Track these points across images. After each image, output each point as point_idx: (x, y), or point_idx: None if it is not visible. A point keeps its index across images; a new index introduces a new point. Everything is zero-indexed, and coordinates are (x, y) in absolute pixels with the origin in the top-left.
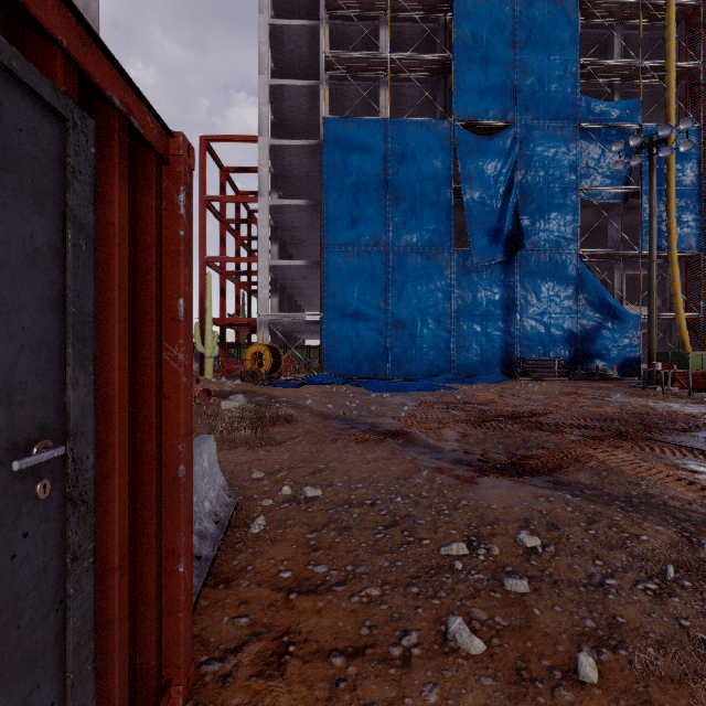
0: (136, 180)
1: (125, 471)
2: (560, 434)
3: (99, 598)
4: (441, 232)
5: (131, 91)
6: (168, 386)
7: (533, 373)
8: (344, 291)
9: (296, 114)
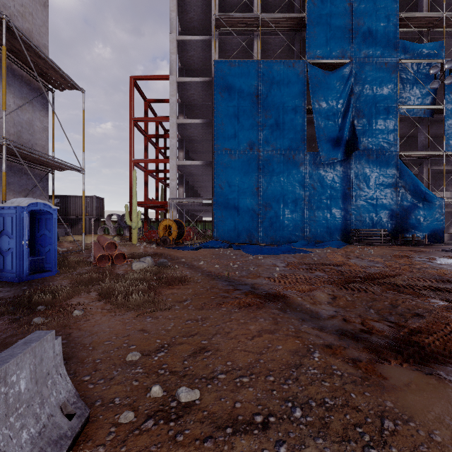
0: None
1: None
2: (424, 298)
3: None
4: (298, 139)
5: None
6: None
7: (365, 240)
8: (229, 182)
9: (195, 61)
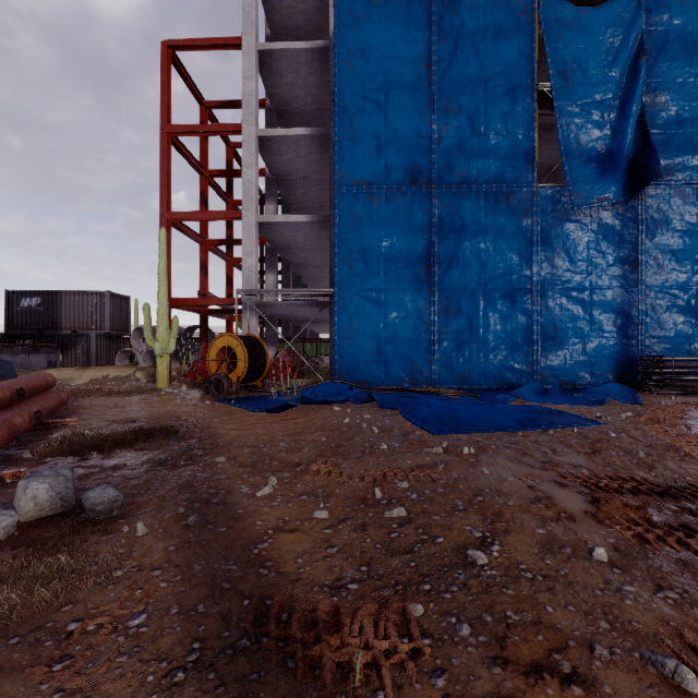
0: None
1: None
2: None
3: None
4: (518, 159)
5: None
6: None
7: (676, 382)
8: (365, 254)
9: (299, 21)
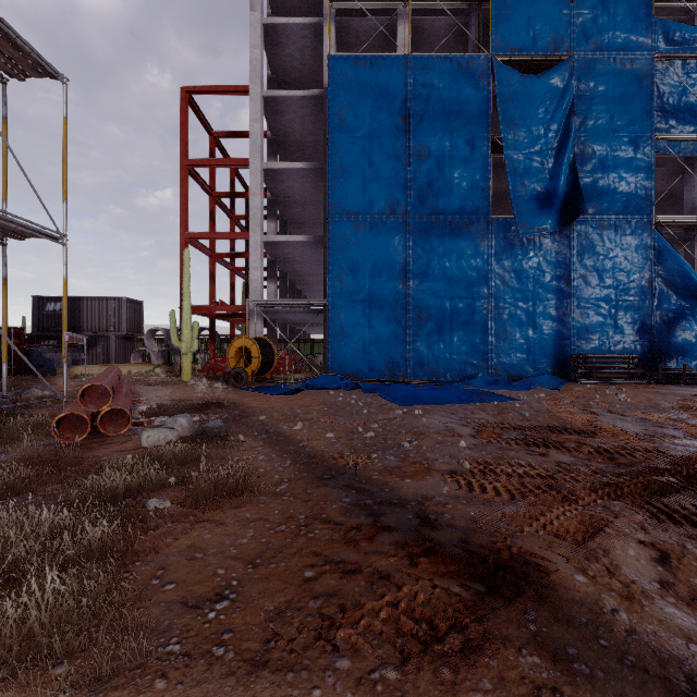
0: None
1: None
2: None
3: None
4: (476, 195)
5: None
6: None
7: (597, 374)
8: (354, 271)
9: (296, 65)
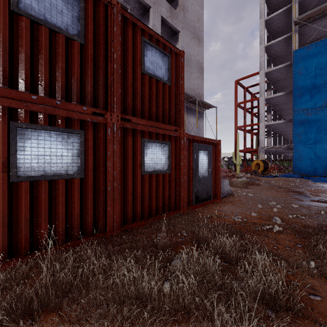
0: (215, 147)
1: (214, 174)
2: None
3: (212, 183)
4: None
5: (215, 140)
6: (218, 167)
7: None
8: (306, 132)
9: (280, 51)
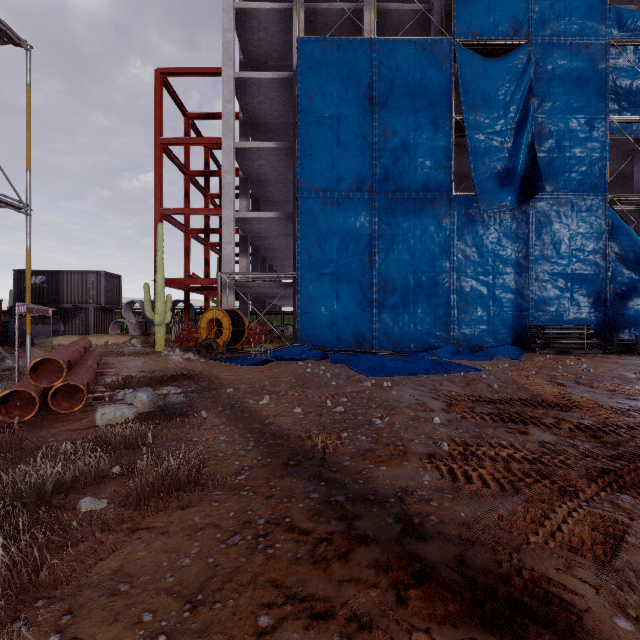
0: None
1: None
2: None
3: None
4: (439, 173)
5: None
6: None
7: (555, 344)
8: (322, 246)
9: (267, 50)
